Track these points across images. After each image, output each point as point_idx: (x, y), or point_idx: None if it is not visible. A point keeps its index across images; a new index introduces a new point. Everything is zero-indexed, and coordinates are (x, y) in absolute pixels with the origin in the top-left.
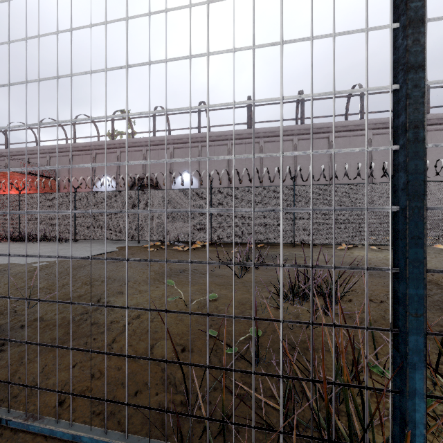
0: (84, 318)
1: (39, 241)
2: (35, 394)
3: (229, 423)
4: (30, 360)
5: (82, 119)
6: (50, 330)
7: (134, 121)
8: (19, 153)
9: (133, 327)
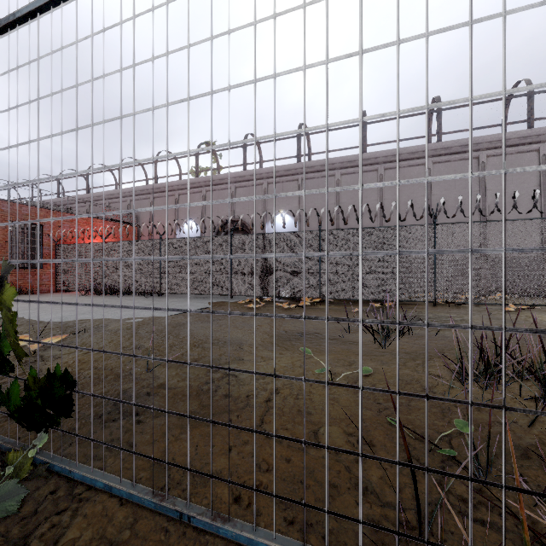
0: (213, 388)
1: (123, 294)
2: (200, 483)
3: None
4: (175, 438)
5: (291, 132)
6: (181, 401)
7: (220, 154)
8: (99, 198)
9: (278, 405)
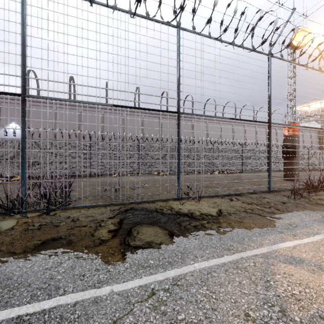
0: None
1: None
2: None
3: None
4: None
5: None
6: None
7: None
8: None
9: None
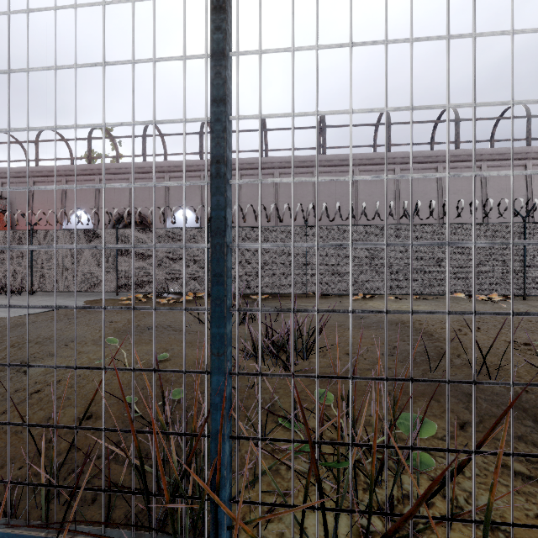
0: None
1: None
2: None
3: (49, 486)
4: None
5: None
6: None
7: (120, 141)
8: None
9: (42, 395)
